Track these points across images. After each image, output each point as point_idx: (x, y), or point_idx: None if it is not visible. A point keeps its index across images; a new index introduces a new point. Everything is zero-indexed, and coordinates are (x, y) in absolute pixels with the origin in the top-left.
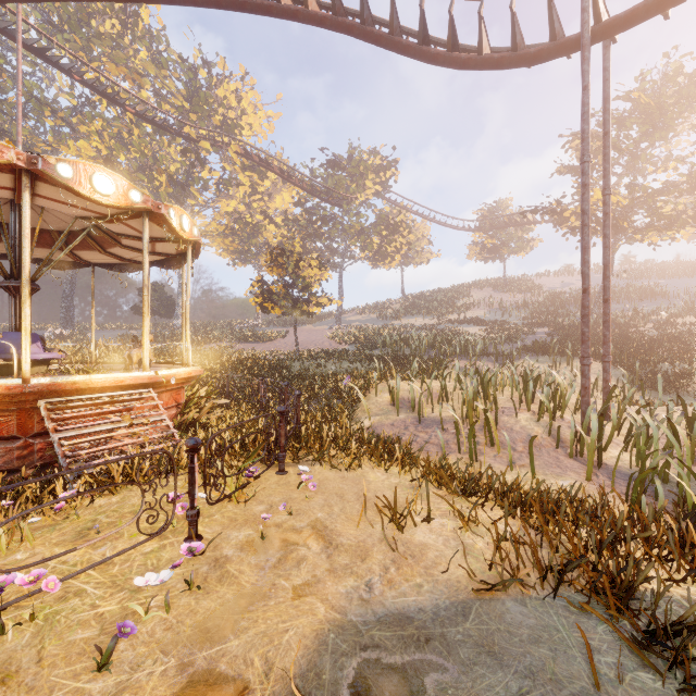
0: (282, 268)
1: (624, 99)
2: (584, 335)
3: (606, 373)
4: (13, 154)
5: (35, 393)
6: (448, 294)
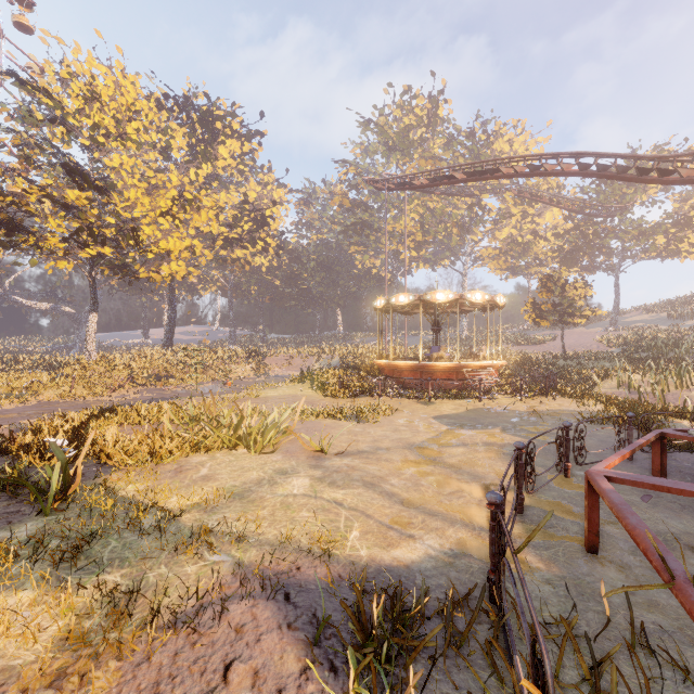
0: (550, 292)
1: None
2: None
3: None
4: (457, 296)
5: (461, 366)
6: None
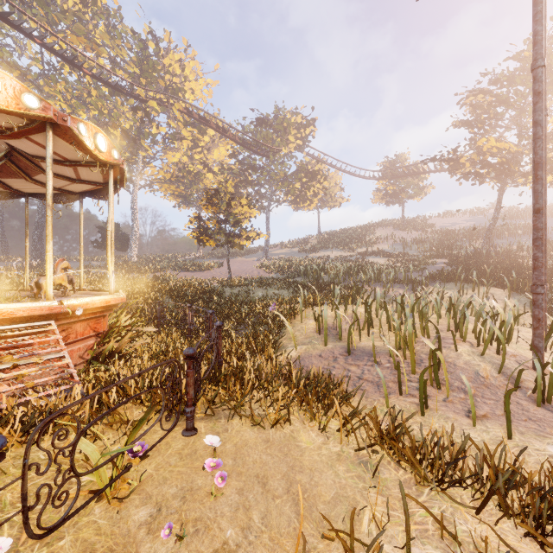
0: (216, 205)
1: (515, 59)
2: (537, 260)
3: None
4: None
5: None
6: (356, 231)
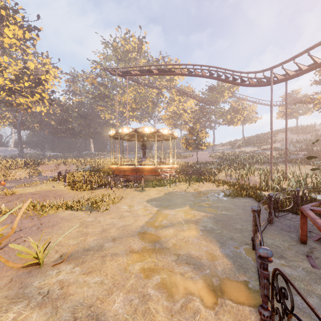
0: (192, 134)
1: None
2: (271, 158)
3: (286, 167)
4: (155, 130)
5: (157, 168)
6: (266, 136)
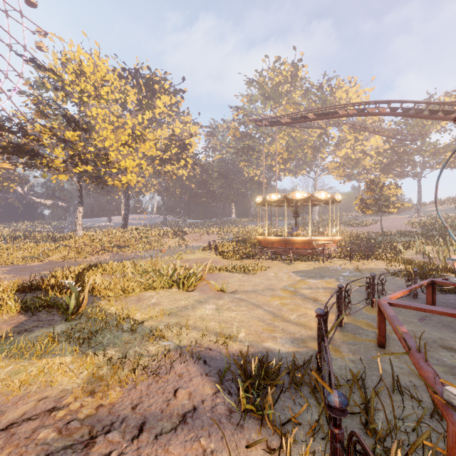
0: (372, 191)
1: None
2: None
3: None
4: (309, 195)
5: (311, 240)
6: None
